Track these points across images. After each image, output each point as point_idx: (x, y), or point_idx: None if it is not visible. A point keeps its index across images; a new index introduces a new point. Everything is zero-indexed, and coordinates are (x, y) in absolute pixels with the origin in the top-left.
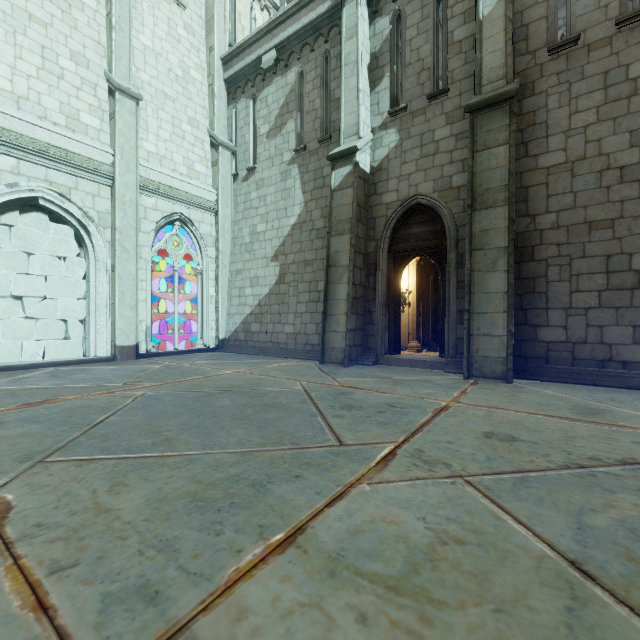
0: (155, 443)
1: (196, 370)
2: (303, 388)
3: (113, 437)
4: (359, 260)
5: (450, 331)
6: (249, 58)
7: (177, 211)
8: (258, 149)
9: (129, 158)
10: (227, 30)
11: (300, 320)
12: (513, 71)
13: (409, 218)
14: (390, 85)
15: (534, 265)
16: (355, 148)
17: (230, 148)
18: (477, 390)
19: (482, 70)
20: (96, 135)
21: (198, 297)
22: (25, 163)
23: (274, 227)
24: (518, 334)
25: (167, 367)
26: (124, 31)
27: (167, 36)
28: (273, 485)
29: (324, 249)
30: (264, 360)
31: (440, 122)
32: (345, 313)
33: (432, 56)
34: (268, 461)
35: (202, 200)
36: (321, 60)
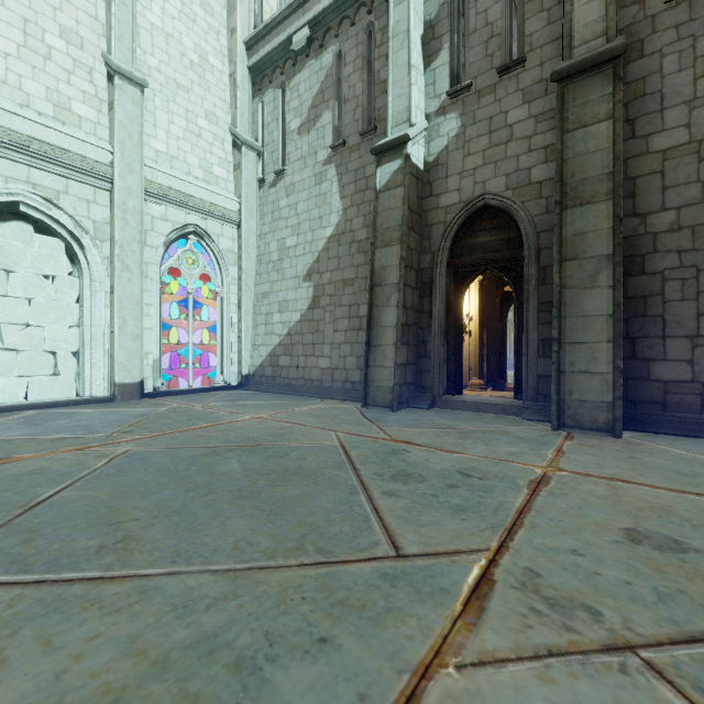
0: (102, 547)
1: (207, 415)
2: (340, 443)
3: (44, 533)
4: (411, 277)
5: (529, 366)
6: (277, 39)
7: (191, 222)
8: (288, 148)
9: (132, 157)
10: (252, 11)
11: (338, 352)
12: (616, 25)
13: (474, 224)
14: (449, 59)
15: (645, 280)
16: (406, 137)
17: (255, 148)
18: (577, 448)
19: (573, 27)
20: (92, 129)
21: (217, 325)
22: (1, 160)
23: (307, 240)
24: (623, 371)
25: (173, 410)
26: (126, 4)
27: (180, 14)
28: (276, 668)
29: (367, 265)
30: (294, 401)
31: (515, 101)
32: (394, 343)
33: (504, 18)
34: (275, 595)
35: (222, 209)
36: (363, 35)
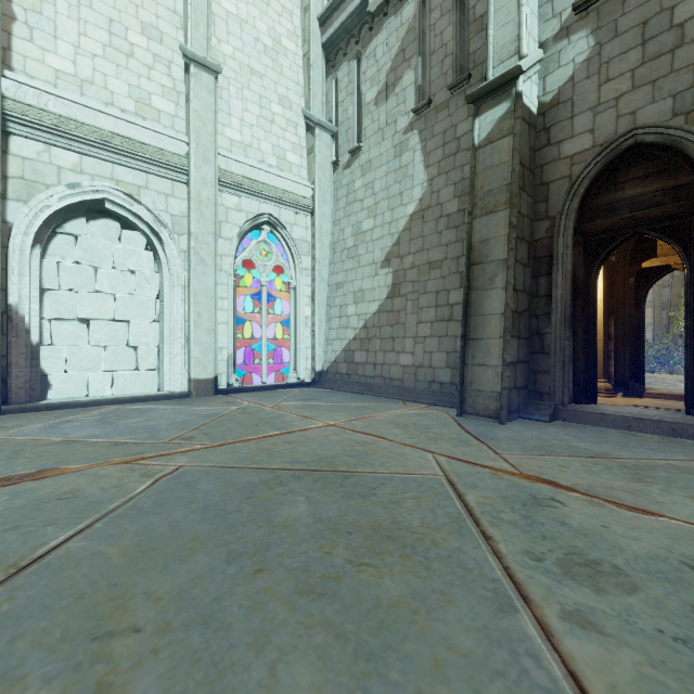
0: None
1: (276, 418)
2: (445, 475)
3: None
4: (521, 251)
5: None
6: (352, 5)
7: (264, 211)
8: (364, 122)
9: (206, 146)
10: None
11: (422, 347)
12: None
13: (616, 173)
14: None
15: None
16: (517, 70)
17: (329, 129)
18: None
19: None
20: (170, 122)
21: (290, 319)
22: (89, 159)
23: (385, 221)
24: None
25: (242, 411)
26: None
27: None
28: None
29: (459, 243)
30: (372, 403)
31: None
32: (500, 336)
33: None
34: None
35: (295, 196)
36: None
